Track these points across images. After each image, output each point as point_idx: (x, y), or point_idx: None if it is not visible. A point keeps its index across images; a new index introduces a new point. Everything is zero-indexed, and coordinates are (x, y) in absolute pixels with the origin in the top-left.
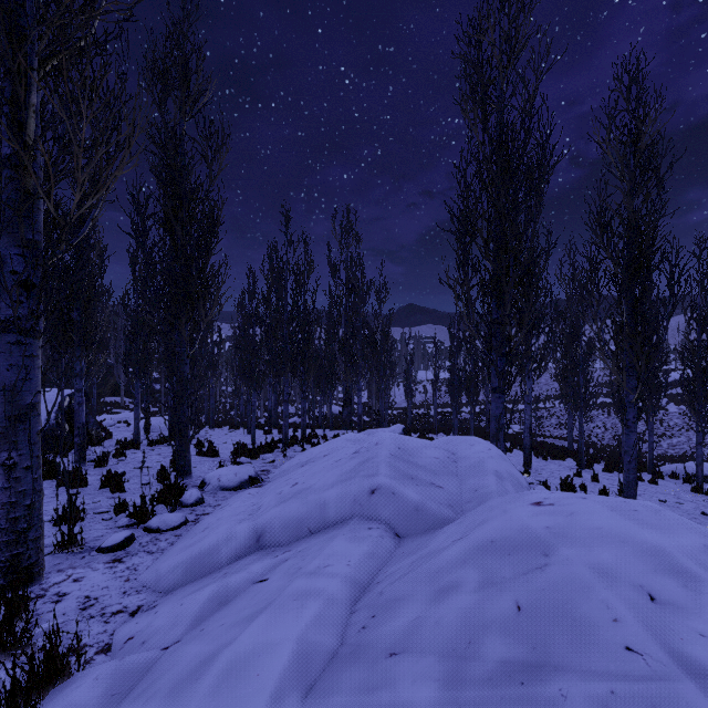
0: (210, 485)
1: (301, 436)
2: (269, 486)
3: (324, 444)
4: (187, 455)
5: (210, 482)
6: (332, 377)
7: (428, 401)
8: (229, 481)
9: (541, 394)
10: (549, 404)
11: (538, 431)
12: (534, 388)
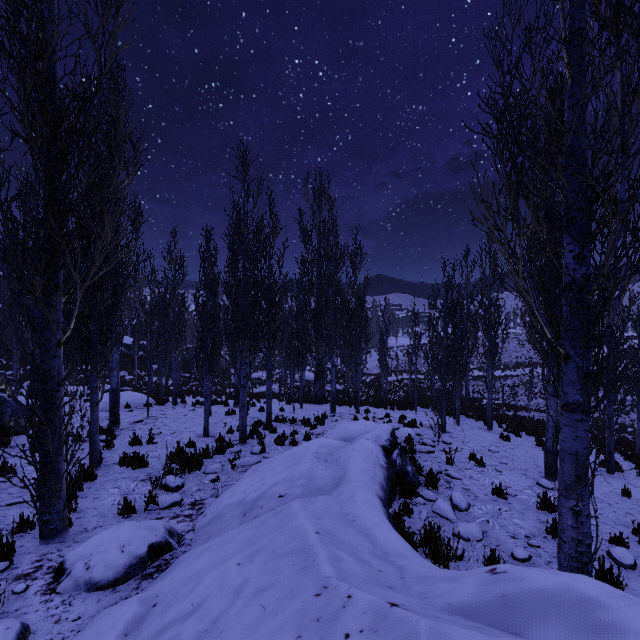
0: (69, 577)
1: (265, 422)
2: (147, 626)
3: (285, 455)
4: (56, 502)
5: (71, 571)
6: (303, 350)
7: (399, 367)
8: (105, 568)
9: (511, 361)
10: (519, 371)
11: (512, 401)
12: (503, 355)
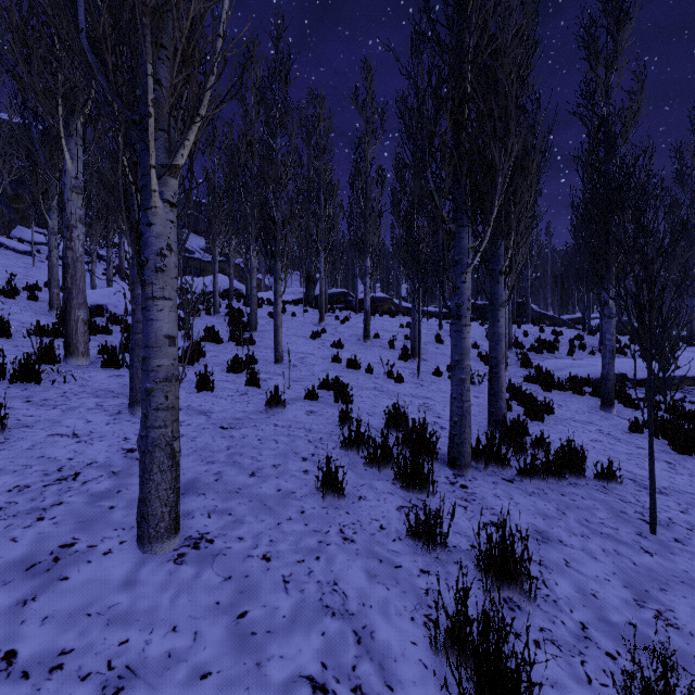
0: None
1: None
2: None
3: None
4: None
5: None
6: None
7: None
8: None
9: None
10: None
11: None
12: None
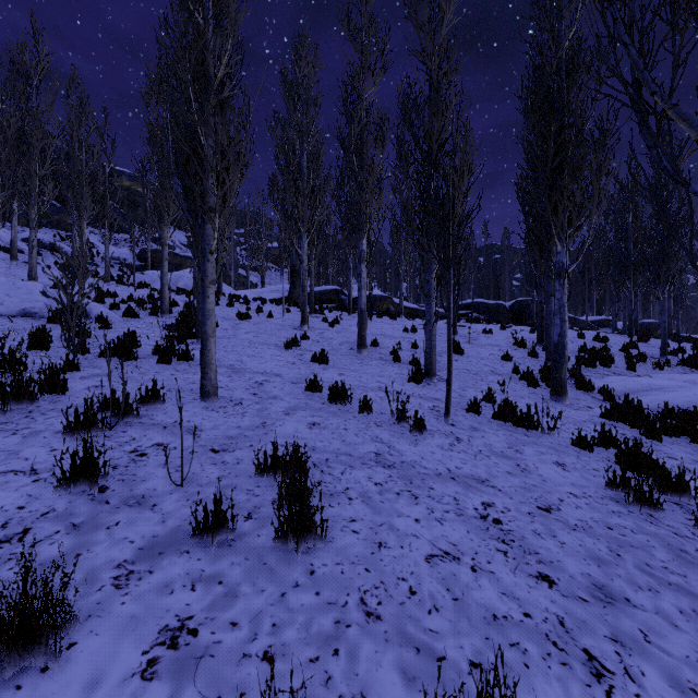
0: None
1: None
2: None
3: None
4: None
5: None
6: None
7: None
8: None
9: None
10: None
11: None
12: None
